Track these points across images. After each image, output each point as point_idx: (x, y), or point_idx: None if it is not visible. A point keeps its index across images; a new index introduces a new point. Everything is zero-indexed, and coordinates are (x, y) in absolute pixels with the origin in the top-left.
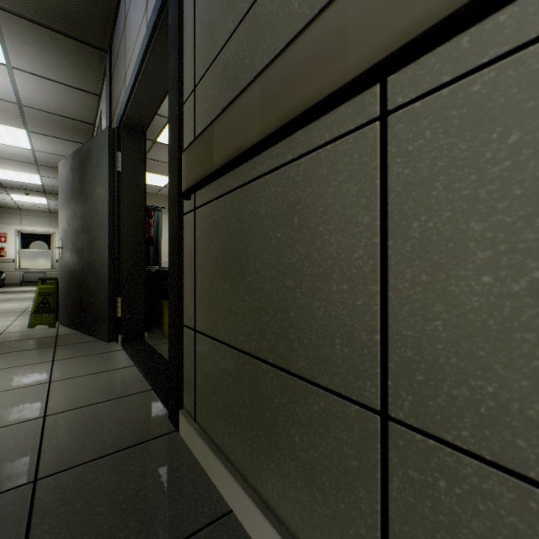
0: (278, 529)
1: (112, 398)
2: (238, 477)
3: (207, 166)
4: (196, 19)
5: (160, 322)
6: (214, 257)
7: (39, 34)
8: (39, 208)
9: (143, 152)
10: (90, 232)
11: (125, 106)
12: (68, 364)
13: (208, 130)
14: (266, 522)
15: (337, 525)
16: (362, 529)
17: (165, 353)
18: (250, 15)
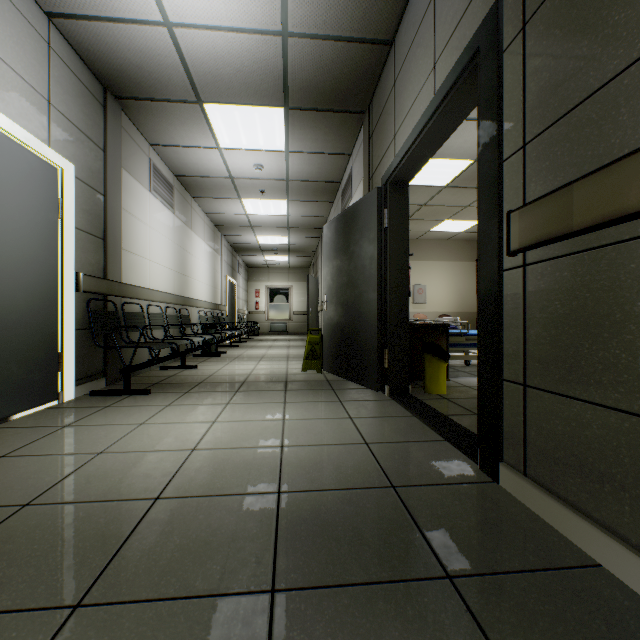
0: None
1: (411, 441)
2: (609, 534)
3: (560, 226)
4: (526, 78)
5: (417, 377)
6: (560, 313)
7: (313, 119)
8: (281, 265)
9: (407, 205)
10: (356, 287)
11: (396, 165)
12: (354, 405)
13: (561, 191)
14: None
15: None
16: None
17: (436, 409)
18: (630, 72)
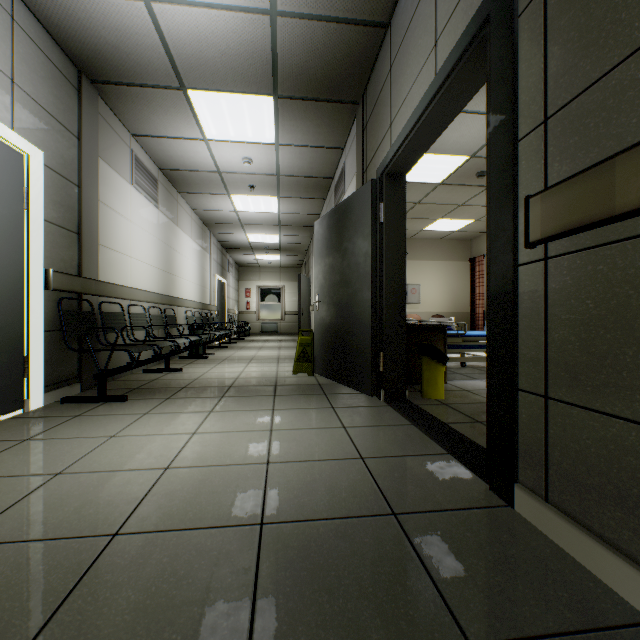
0: None
1: (412, 454)
2: None
3: (596, 210)
4: (549, 41)
5: (414, 381)
6: (594, 314)
7: (304, 109)
8: (272, 264)
9: (403, 198)
10: (349, 285)
11: (393, 155)
12: (347, 412)
13: (598, 168)
14: None
15: None
16: None
17: (436, 416)
18: None
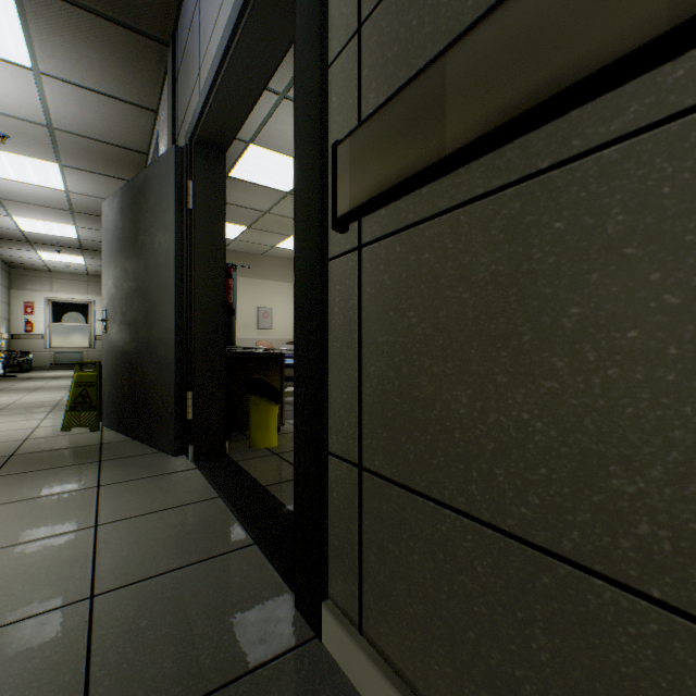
0: None
1: (195, 561)
2: None
3: (420, 150)
4: None
5: (243, 426)
6: (418, 334)
7: (76, 22)
8: (74, 270)
9: (223, 182)
10: (147, 297)
11: (200, 111)
12: (120, 492)
13: (424, 76)
14: None
15: None
16: None
17: (258, 475)
18: None
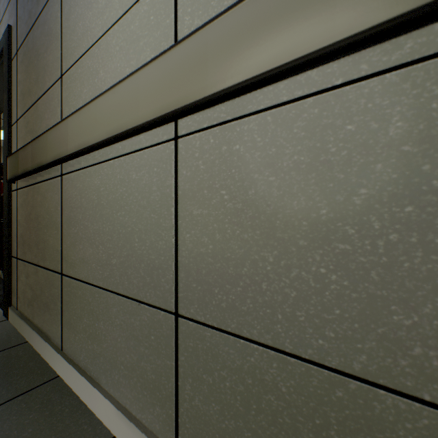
0: (41, 335)
1: None
2: (32, 325)
3: (17, 171)
4: (18, 83)
5: None
6: (25, 217)
7: None
8: None
9: None
10: None
11: None
12: None
13: (17, 153)
14: (37, 335)
15: (55, 320)
16: (59, 315)
17: None
18: (36, 105)
